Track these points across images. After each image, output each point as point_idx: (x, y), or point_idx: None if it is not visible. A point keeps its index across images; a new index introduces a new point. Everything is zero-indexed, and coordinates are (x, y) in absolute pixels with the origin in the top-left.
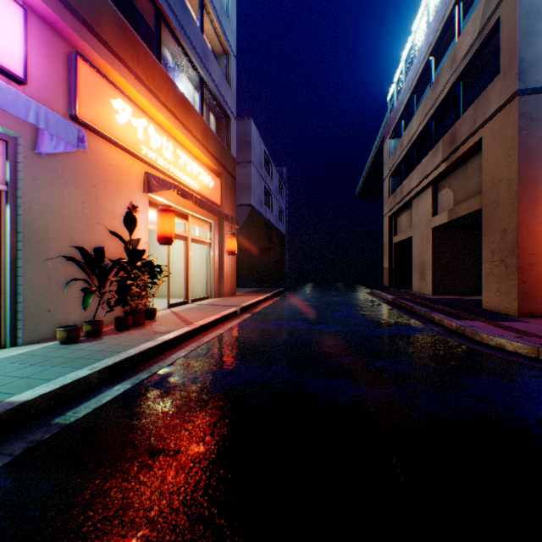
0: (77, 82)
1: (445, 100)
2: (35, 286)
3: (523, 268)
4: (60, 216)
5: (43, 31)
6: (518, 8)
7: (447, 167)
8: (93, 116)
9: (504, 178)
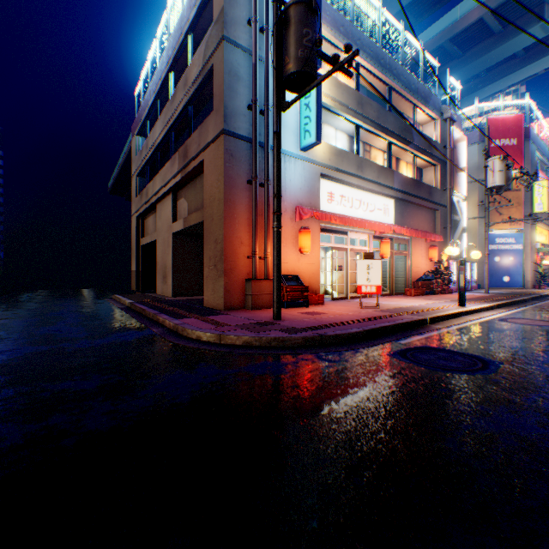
0: None
1: (182, 117)
2: None
3: (228, 272)
4: None
5: None
6: (225, 64)
7: (183, 178)
8: None
9: (217, 198)
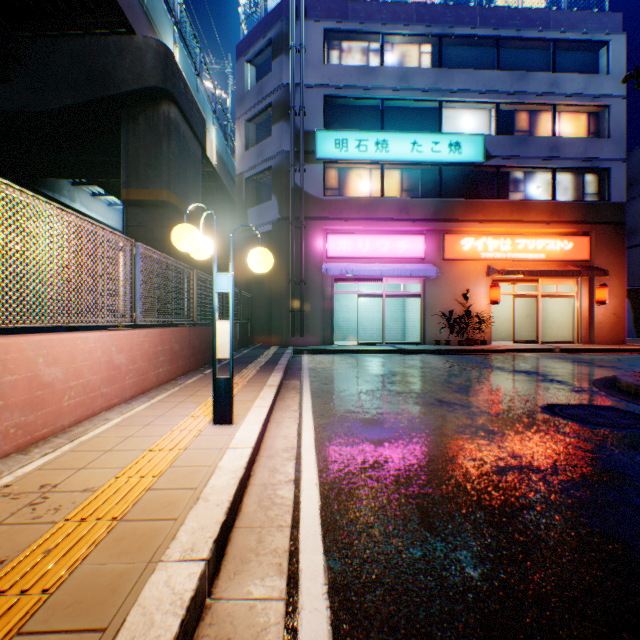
0: (443, 246)
1: None
2: (429, 325)
3: None
4: (438, 299)
5: (432, 235)
6: None
7: None
8: (450, 255)
9: None
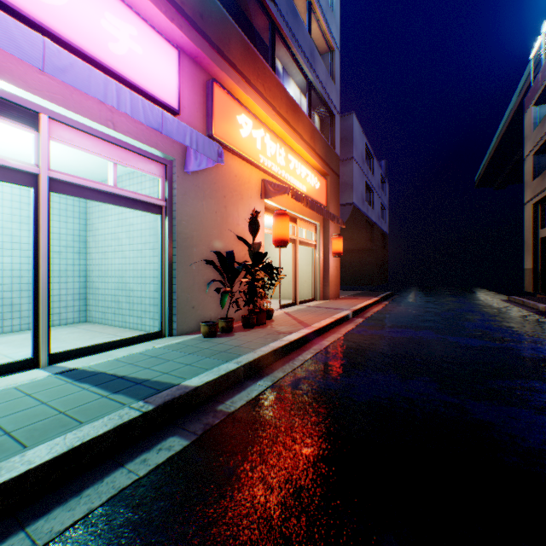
0: (213, 105)
1: None
2: (184, 286)
3: None
4: (200, 225)
5: (189, 67)
6: None
7: None
8: (224, 133)
9: None
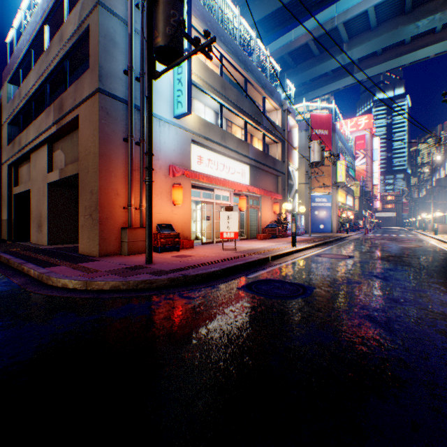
0: None
1: (58, 71)
2: None
3: (104, 221)
4: None
5: None
6: (101, 28)
7: (59, 130)
8: None
9: (93, 151)
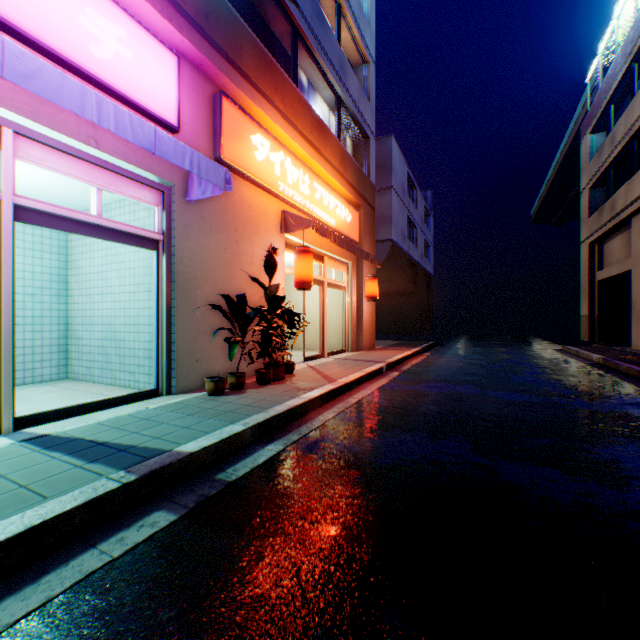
0: (221, 123)
1: None
2: (185, 335)
3: None
4: (206, 263)
5: (192, 76)
6: None
7: None
8: (235, 156)
9: None
